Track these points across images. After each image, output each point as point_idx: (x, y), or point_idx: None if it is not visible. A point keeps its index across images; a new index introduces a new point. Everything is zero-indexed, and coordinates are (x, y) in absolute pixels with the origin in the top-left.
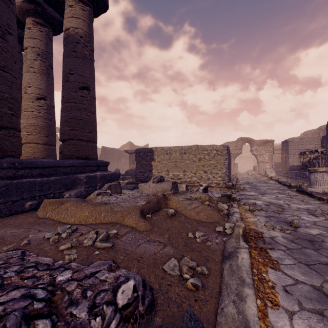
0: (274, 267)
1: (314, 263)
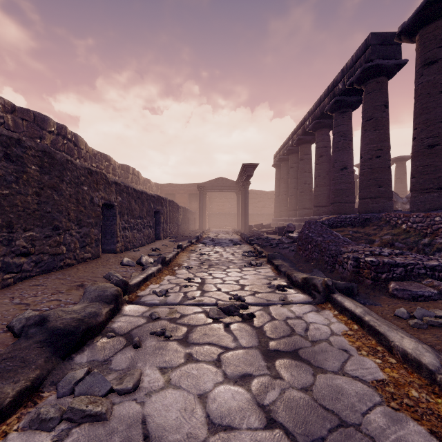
0: (384, 390)
1: (331, 439)
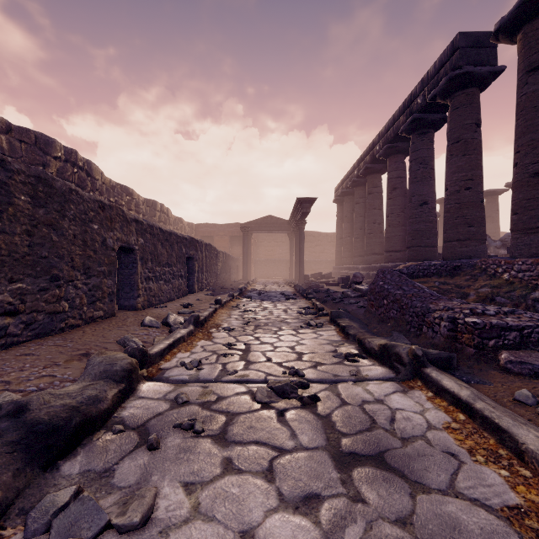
0: (523, 525)
1: None
